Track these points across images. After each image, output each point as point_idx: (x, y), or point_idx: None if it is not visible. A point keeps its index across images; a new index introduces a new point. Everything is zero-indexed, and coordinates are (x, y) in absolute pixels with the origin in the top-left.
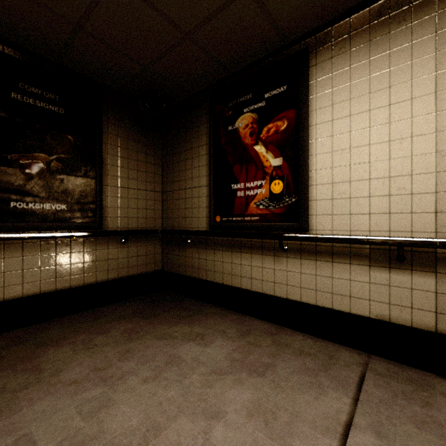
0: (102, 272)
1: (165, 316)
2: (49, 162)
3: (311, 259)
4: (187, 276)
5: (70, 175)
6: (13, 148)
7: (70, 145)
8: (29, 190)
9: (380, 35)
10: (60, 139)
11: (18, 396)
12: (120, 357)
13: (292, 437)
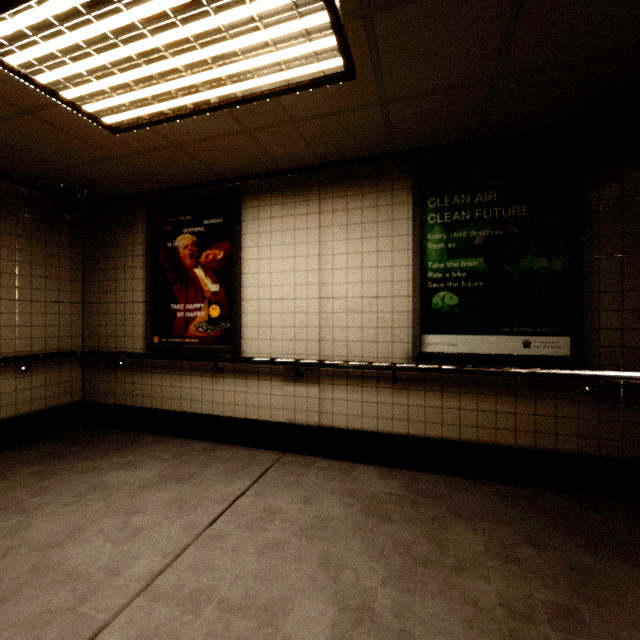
0: None
1: (88, 452)
2: None
3: (243, 378)
4: (118, 405)
5: None
6: None
7: None
8: None
9: (289, 202)
10: None
11: None
12: (33, 495)
13: (196, 509)
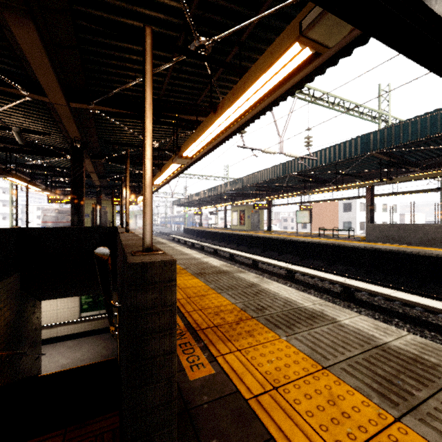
0: None
1: None
2: None
3: None
4: None
5: None
6: None
7: None
8: None
9: None
10: None
11: None
12: None
13: None
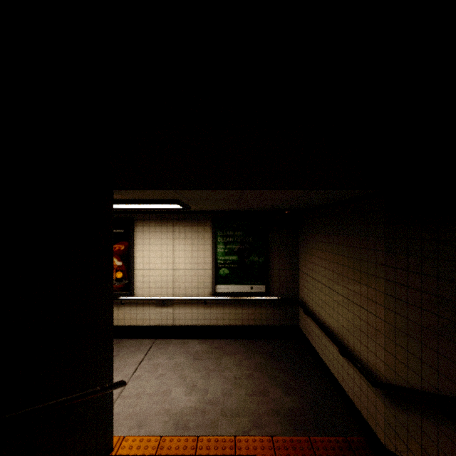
0: None
1: None
2: None
3: (135, 307)
4: None
5: None
6: None
7: None
8: None
9: (159, 225)
10: None
11: None
12: None
13: (124, 369)
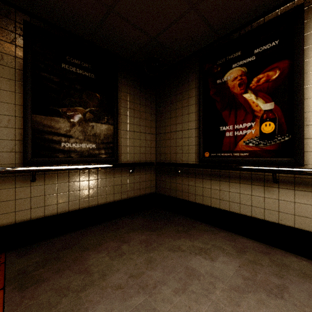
0: (117, 193)
1: (166, 229)
2: (84, 113)
3: (307, 191)
4: (177, 198)
5: (97, 123)
6: (63, 103)
7: (98, 101)
8: (72, 134)
9: None
10: (91, 96)
11: (81, 296)
12: (147, 266)
13: None
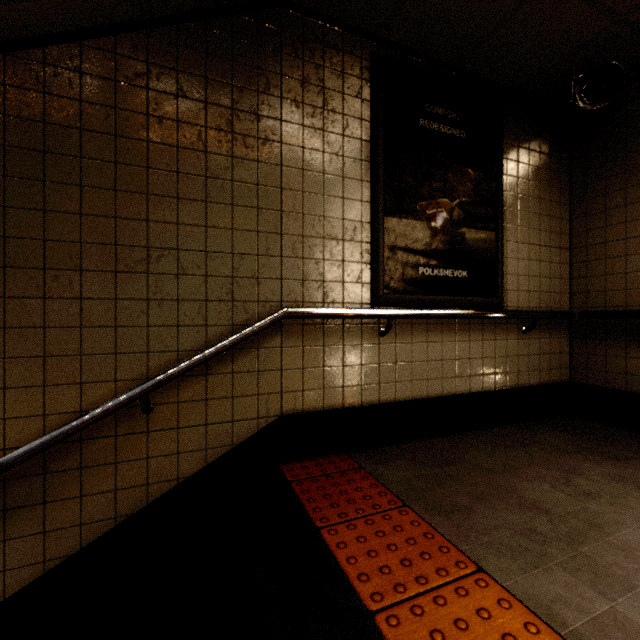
0: (500, 374)
1: None
2: (450, 209)
3: None
4: None
5: (469, 228)
6: (420, 194)
7: (470, 184)
8: (434, 251)
9: None
10: (460, 175)
11: (583, 552)
12: None
13: None
